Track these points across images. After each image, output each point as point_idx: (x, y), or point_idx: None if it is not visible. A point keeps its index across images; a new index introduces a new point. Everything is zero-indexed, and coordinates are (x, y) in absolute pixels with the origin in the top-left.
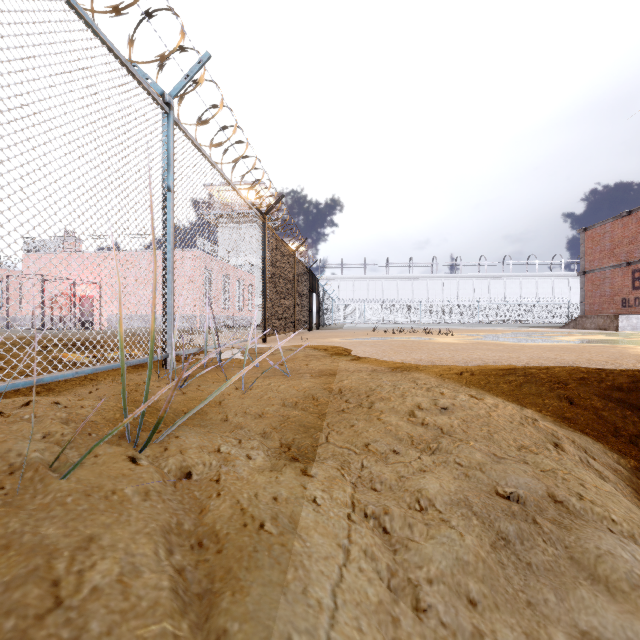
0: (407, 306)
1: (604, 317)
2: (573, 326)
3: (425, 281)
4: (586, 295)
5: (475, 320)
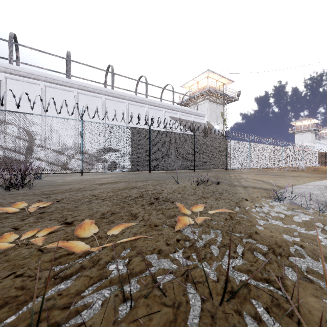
0: None
1: None
2: None
3: None
4: None
5: None
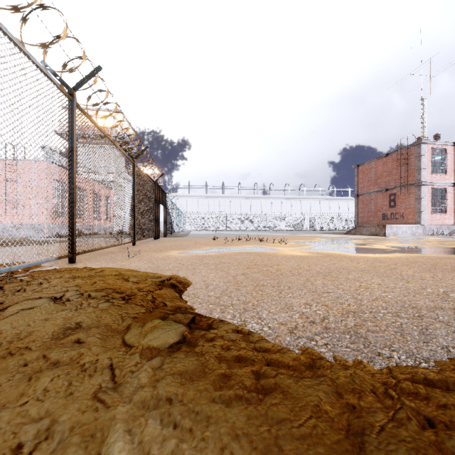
0: (237, 218)
1: (376, 226)
2: (354, 233)
3: (249, 200)
4: (358, 211)
5: (283, 228)
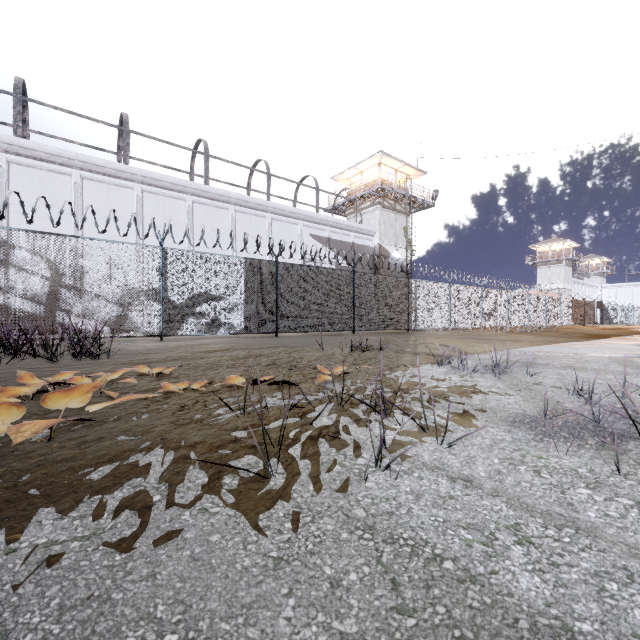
0: None
1: None
2: None
3: None
4: None
5: None
